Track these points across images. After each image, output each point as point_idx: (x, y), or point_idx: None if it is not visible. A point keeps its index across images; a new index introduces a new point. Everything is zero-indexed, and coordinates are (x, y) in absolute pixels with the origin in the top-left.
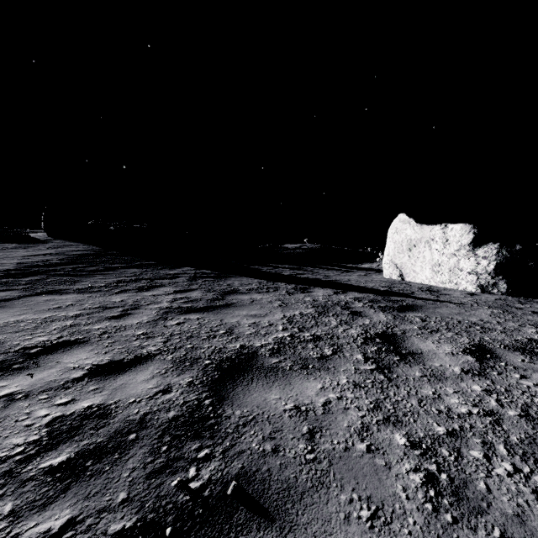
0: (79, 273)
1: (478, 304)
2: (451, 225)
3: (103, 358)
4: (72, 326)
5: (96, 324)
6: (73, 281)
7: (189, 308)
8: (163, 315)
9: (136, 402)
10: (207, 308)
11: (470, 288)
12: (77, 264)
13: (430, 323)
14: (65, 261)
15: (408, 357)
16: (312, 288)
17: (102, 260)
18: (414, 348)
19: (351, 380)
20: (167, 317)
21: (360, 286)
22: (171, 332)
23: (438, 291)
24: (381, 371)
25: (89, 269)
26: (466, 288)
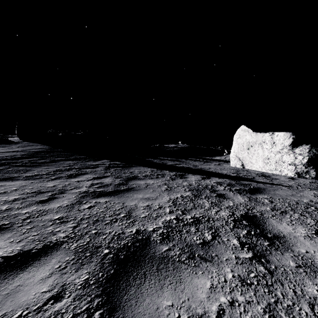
0: (32, 164)
1: (301, 187)
2: (277, 133)
3: (14, 248)
4: (5, 211)
5: (25, 209)
6: (25, 170)
7: (101, 193)
8: (80, 199)
9: (21, 317)
10: (113, 192)
11: (290, 174)
12: (33, 158)
13: (277, 204)
14: (26, 155)
15: (276, 242)
16: (187, 175)
17: (50, 155)
18: (276, 231)
19: (236, 274)
20: (83, 201)
21: (218, 172)
22: (82, 216)
23: (269, 176)
24: (259, 261)
25: (40, 161)
26: (287, 174)
